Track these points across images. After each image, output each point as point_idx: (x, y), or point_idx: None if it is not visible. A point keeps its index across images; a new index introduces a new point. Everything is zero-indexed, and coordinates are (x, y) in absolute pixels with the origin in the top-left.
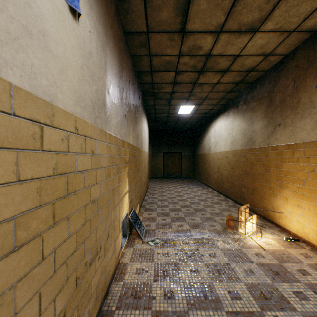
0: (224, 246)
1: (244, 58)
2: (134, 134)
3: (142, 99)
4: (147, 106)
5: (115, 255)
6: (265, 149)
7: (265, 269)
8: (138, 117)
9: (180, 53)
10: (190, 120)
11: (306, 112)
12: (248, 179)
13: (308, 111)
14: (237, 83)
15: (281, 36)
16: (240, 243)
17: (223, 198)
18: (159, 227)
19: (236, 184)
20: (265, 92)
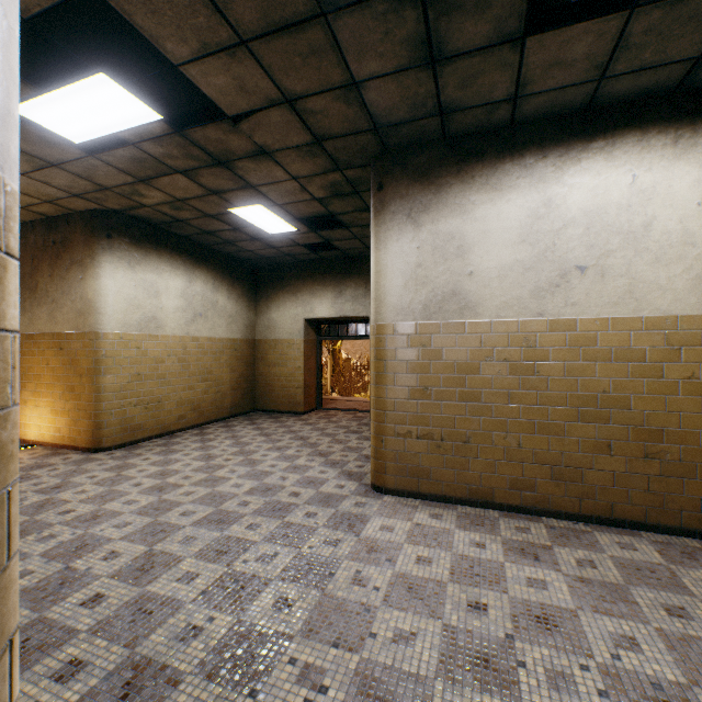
0: None
1: None
2: None
3: None
4: None
5: None
6: None
7: None
8: None
9: None
10: None
11: (44, 300)
12: None
13: (46, 300)
14: None
15: None
16: None
17: None
18: None
19: None
20: None
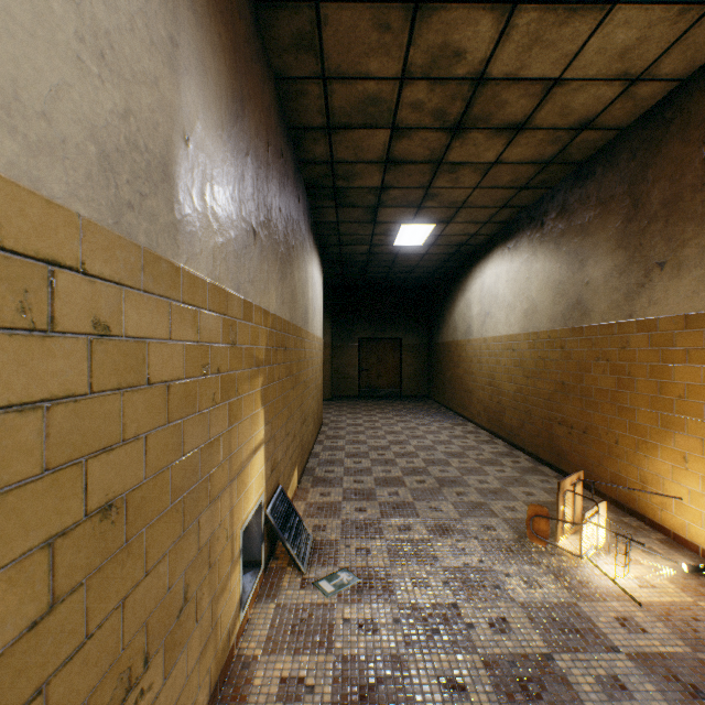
0: (526, 593)
1: (573, 90)
2: (283, 289)
3: (307, 205)
4: (320, 225)
5: (216, 643)
6: (620, 330)
7: (659, 675)
8: (295, 246)
9: (405, 72)
10: (423, 261)
11: None
12: (572, 404)
13: None
14: (546, 165)
15: (680, 20)
16: (569, 585)
17: (505, 450)
18: (348, 532)
19: (538, 414)
20: (619, 184)
